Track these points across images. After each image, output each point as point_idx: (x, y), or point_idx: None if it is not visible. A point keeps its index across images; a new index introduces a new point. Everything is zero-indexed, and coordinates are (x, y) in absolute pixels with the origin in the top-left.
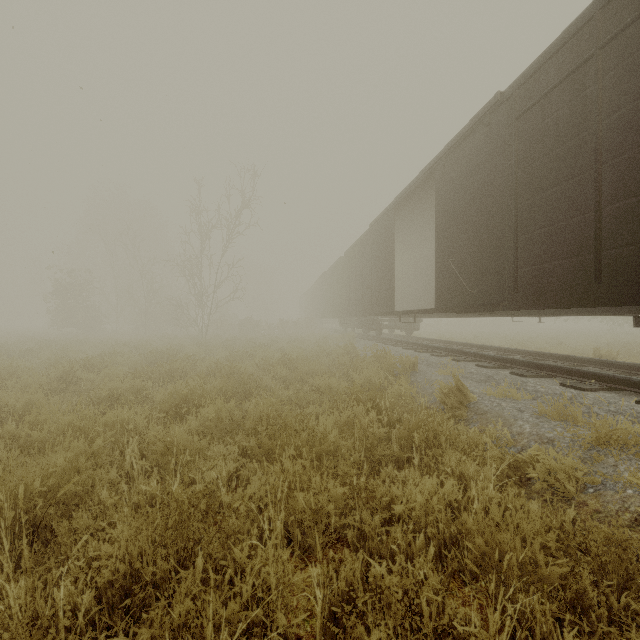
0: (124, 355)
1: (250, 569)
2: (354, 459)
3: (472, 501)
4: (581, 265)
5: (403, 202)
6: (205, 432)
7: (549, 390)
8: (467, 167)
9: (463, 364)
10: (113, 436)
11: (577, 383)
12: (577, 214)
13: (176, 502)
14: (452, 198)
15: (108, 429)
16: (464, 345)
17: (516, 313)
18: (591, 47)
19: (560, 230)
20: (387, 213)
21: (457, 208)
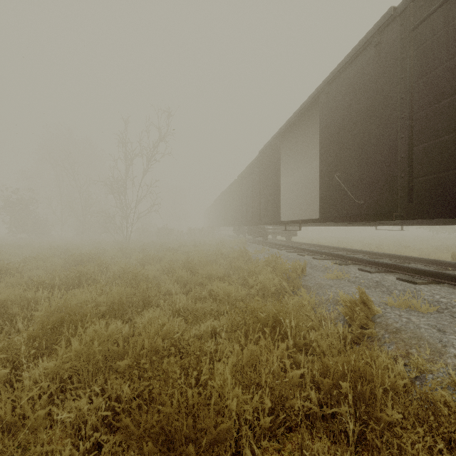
0: (47, 259)
1: None
2: (263, 424)
3: None
4: None
5: (288, 130)
6: (65, 377)
7: (452, 301)
8: (353, 88)
9: (346, 268)
10: None
11: None
12: None
13: None
14: (337, 119)
15: None
16: (336, 249)
17: (395, 222)
18: None
19: None
20: (274, 140)
21: (342, 128)
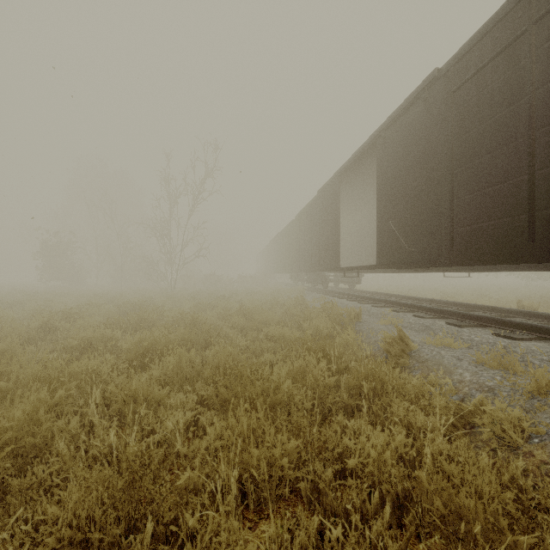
0: (100, 306)
1: (201, 535)
2: (306, 407)
3: (422, 452)
4: (515, 225)
5: (347, 171)
6: (166, 381)
7: (483, 339)
8: (406, 138)
9: (402, 314)
10: (78, 385)
11: (508, 333)
12: (511, 178)
13: (128, 461)
14: (392, 166)
15: (74, 378)
16: (401, 297)
17: (450, 269)
18: (524, 23)
19: (494, 193)
20: (333, 181)
21: (397, 175)
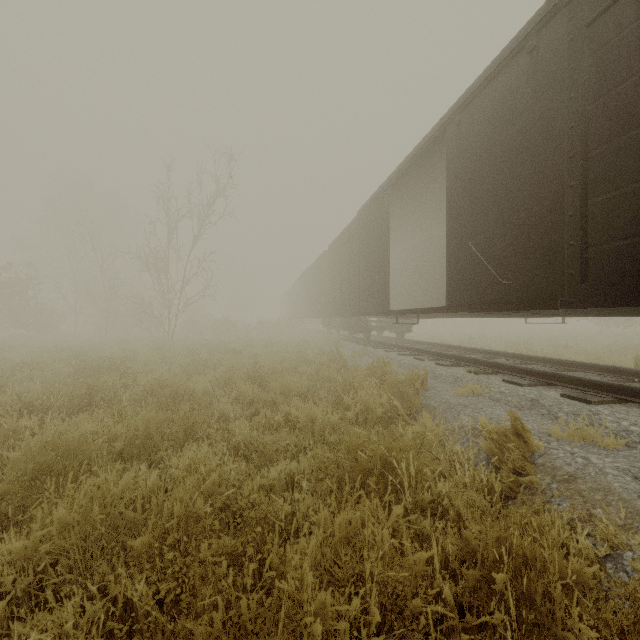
0: (47, 366)
1: None
2: None
3: None
4: None
5: (400, 179)
6: (40, 568)
7: None
8: (496, 116)
9: (485, 379)
10: None
11: None
12: None
13: None
14: (472, 162)
15: None
16: (469, 350)
17: (558, 312)
18: None
19: None
20: (380, 195)
21: (480, 174)
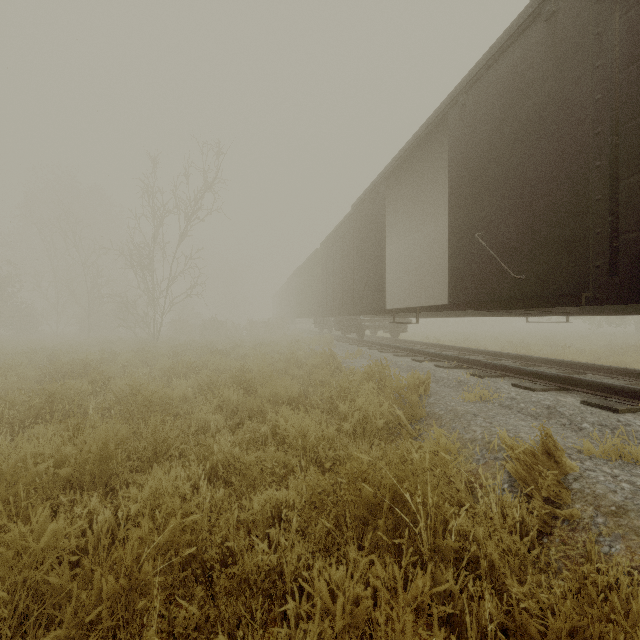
0: (11, 370)
1: None
2: None
3: None
4: None
5: (397, 171)
6: None
7: None
8: (507, 94)
9: (491, 382)
10: None
11: None
12: None
13: None
14: (478, 146)
15: None
16: (468, 351)
17: (572, 310)
18: None
19: None
20: (375, 187)
21: (487, 159)
